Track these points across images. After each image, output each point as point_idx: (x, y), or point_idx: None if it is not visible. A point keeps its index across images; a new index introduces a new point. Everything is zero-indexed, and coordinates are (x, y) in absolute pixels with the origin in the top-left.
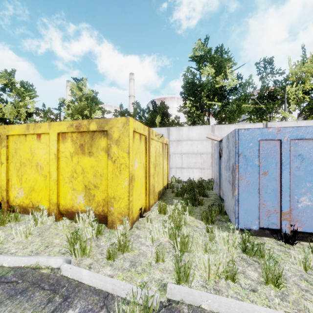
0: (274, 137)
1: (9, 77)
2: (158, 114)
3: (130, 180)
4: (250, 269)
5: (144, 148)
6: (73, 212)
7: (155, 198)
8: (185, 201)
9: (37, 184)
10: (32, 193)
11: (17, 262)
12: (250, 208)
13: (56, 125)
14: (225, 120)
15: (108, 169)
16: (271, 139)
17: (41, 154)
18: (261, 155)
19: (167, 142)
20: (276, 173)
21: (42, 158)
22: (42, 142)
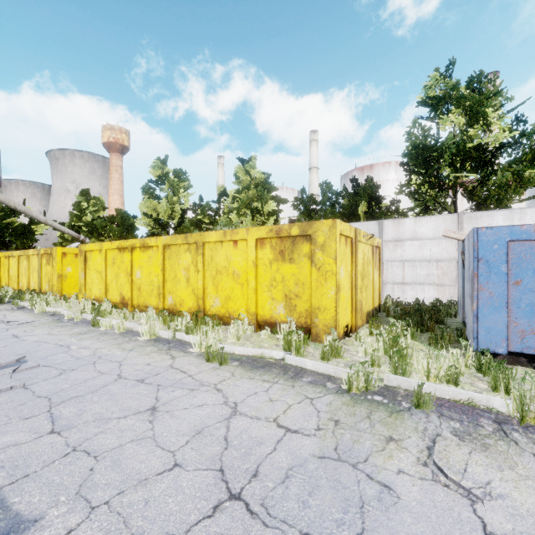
0: (529, 236)
1: (162, 166)
2: (361, 198)
3: (337, 289)
4: (480, 383)
5: (349, 254)
6: (272, 323)
7: (362, 319)
8: (406, 321)
9: (234, 293)
10: (228, 302)
11: (246, 351)
12: (495, 326)
13: (255, 231)
14: (489, 201)
15: (312, 277)
16: (525, 240)
17: (238, 261)
18: (511, 260)
19: (379, 243)
20: (533, 283)
21: (239, 265)
22: (239, 249)
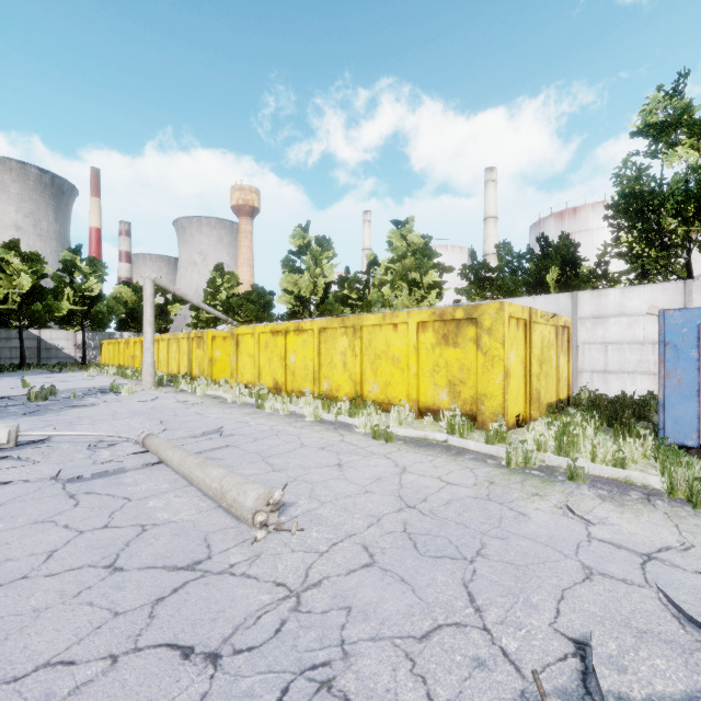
0: None
1: (303, 235)
2: (552, 262)
3: (505, 375)
4: (653, 470)
5: (522, 337)
6: (434, 410)
7: (540, 411)
8: (589, 412)
9: (393, 378)
10: (388, 388)
11: (409, 433)
12: (683, 416)
13: (416, 314)
14: None
15: (477, 362)
16: None
17: (398, 345)
18: None
19: (567, 322)
20: None
21: (399, 350)
22: (399, 333)
